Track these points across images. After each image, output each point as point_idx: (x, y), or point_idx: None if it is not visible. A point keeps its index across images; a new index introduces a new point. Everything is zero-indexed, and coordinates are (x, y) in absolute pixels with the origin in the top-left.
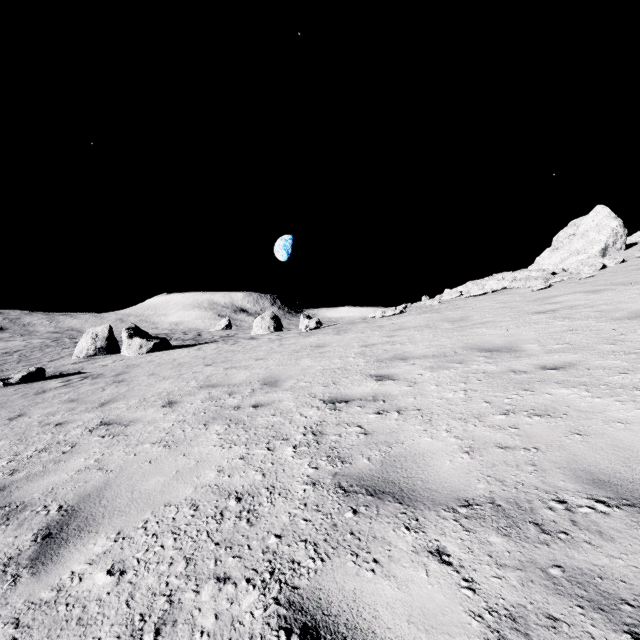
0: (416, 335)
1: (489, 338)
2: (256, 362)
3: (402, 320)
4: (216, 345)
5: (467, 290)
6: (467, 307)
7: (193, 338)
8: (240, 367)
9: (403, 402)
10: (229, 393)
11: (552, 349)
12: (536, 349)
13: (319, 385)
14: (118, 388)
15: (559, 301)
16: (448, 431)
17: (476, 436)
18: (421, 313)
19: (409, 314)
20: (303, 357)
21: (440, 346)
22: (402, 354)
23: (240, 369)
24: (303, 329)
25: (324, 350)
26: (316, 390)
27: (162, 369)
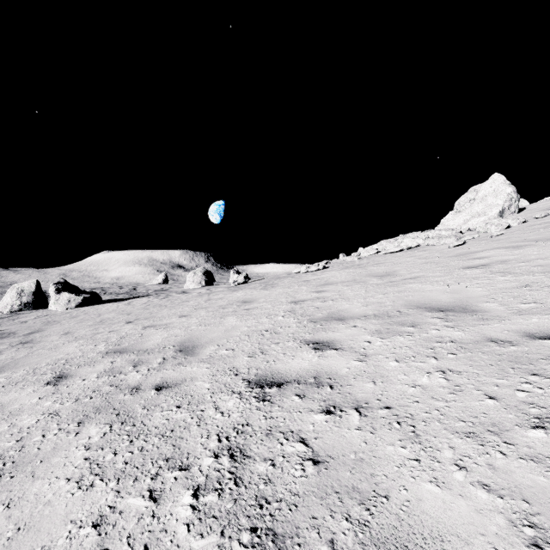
0: (346, 290)
1: (431, 295)
2: (178, 320)
3: (327, 275)
4: (147, 299)
5: (382, 248)
6: (389, 262)
7: (128, 292)
8: (160, 326)
9: (360, 390)
10: (135, 363)
11: (521, 309)
12: (500, 309)
13: (244, 354)
14: (17, 352)
15: (484, 256)
16: (461, 467)
17: (524, 487)
18: (344, 268)
19: (332, 269)
20: (228, 314)
21: (378, 303)
22: (337, 313)
23: (159, 328)
24: (232, 283)
25: (251, 306)
26: (240, 362)
27: (80, 326)
